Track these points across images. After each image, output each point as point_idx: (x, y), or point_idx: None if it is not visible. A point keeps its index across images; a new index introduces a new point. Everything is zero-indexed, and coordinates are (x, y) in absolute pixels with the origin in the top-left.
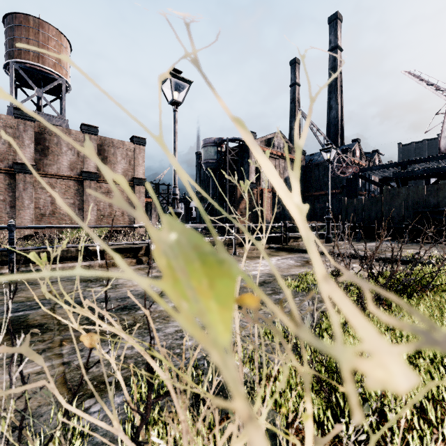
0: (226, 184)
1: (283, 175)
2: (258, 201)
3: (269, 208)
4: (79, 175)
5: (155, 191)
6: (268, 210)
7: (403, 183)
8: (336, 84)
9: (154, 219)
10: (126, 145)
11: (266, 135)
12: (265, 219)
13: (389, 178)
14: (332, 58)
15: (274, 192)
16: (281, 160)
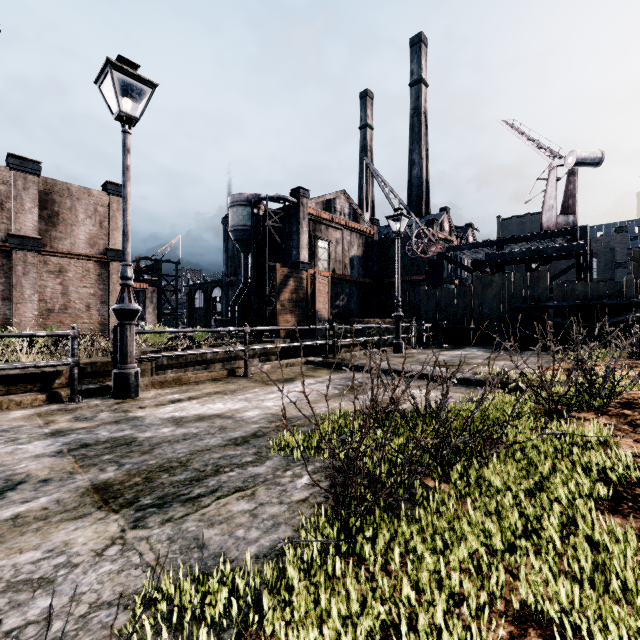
0: (265, 263)
1: (349, 253)
2: (309, 289)
3: (326, 299)
4: (4, 241)
5: (155, 272)
6: (325, 302)
7: (498, 269)
8: (420, 131)
9: (150, 316)
10: (94, 196)
11: (324, 195)
12: (320, 316)
13: (483, 262)
14: (414, 94)
15: (335, 277)
16: (345, 232)
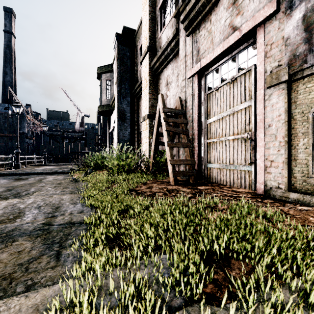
0: None
1: None
2: None
3: None
4: None
5: None
6: None
7: (63, 140)
8: (12, 59)
9: None
10: None
11: None
12: None
13: (54, 135)
14: (7, 38)
15: None
16: None
